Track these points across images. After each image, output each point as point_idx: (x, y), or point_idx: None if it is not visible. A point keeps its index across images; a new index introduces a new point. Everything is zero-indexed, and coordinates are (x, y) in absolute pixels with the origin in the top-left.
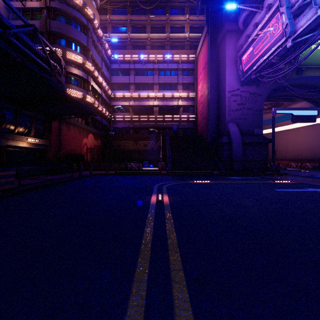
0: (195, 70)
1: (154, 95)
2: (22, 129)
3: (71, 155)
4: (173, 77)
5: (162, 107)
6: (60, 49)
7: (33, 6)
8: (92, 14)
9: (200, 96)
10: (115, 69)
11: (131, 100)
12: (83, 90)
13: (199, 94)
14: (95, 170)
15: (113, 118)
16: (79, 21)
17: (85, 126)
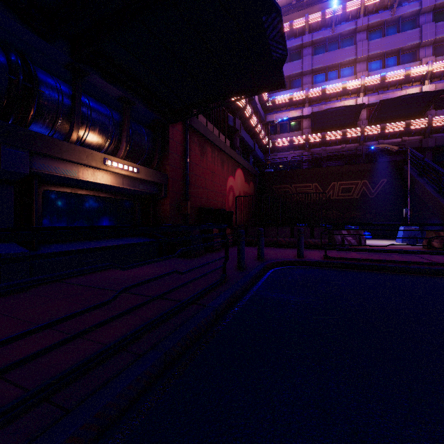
0: None
1: (357, 85)
2: (95, 134)
3: (208, 209)
4: (408, 34)
5: (390, 100)
6: None
7: None
8: None
9: None
10: None
11: (306, 105)
12: None
13: None
14: (256, 244)
15: (270, 144)
16: None
17: (231, 152)
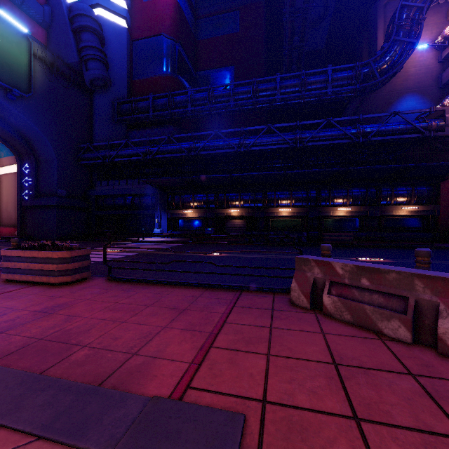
0: None
1: None
2: (400, 199)
3: None
4: None
5: None
6: None
7: None
8: None
9: None
10: None
11: None
12: None
13: None
14: None
15: None
16: None
17: None
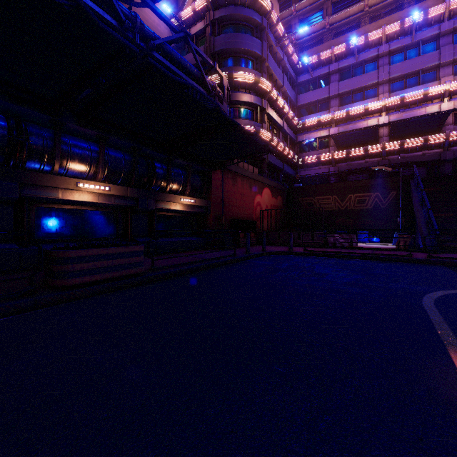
0: None
1: (379, 106)
2: (175, 185)
3: (237, 221)
4: (427, 56)
5: (400, 123)
6: (225, 72)
7: (197, 30)
8: (269, 3)
9: None
10: (303, 83)
11: (332, 125)
12: (255, 124)
13: None
14: (272, 244)
15: (300, 161)
16: (250, 22)
17: (258, 177)
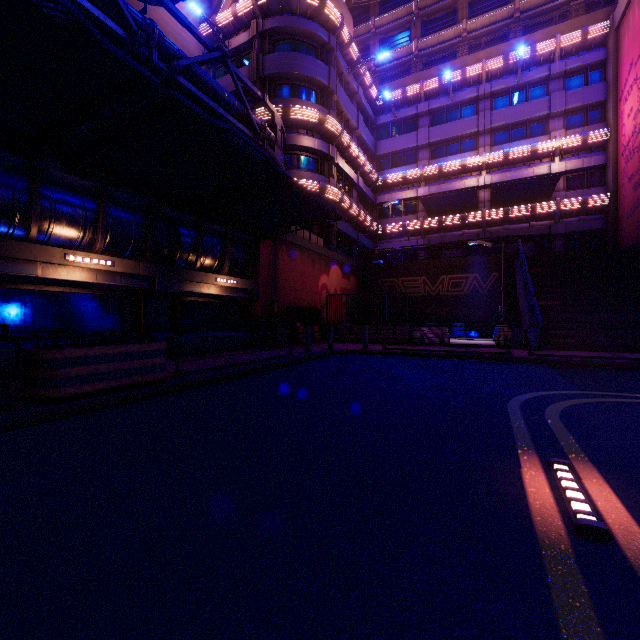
0: (611, 63)
1: (478, 162)
2: (209, 260)
3: (294, 309)
4: (535, 103)
5: (504, 185)
6: (279, 105)
7: (239, 42)
8: (338, 16)
9: (633, 130)
10: (385, 126)
11: (421, 184)
12: (320, 178)
13: (628, 125)
14: (342, 341)
15: (381, 230)
16: (314, 40)
17: (324, 250)
